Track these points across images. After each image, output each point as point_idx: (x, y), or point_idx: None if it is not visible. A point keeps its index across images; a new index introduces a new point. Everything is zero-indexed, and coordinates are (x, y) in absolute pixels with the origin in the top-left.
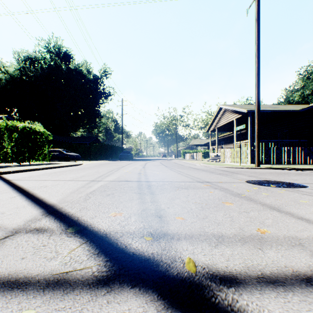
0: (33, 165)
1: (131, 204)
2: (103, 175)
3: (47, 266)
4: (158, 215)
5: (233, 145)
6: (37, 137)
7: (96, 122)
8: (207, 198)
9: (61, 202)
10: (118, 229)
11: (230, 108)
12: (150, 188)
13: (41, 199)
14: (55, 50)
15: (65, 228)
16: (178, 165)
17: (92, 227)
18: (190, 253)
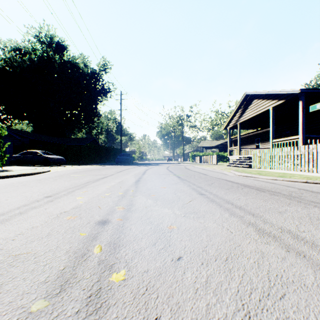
0: None
1: None
2: None
3: None
4: None
5: (255, 147)
6: None
7: (94, 122)
8: None
9: None
10: None
11: (265, 93)
12: None
13: None
14: (47, 39)
15: None
16: (198, 174)
17: None
18: None
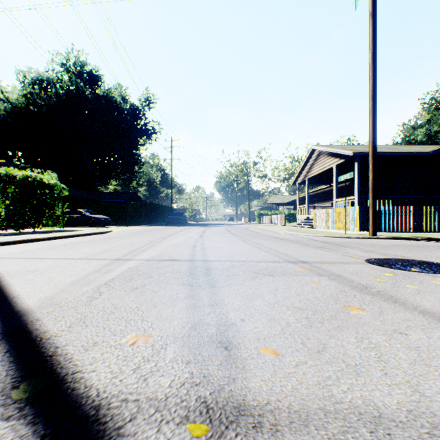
0: (38, 232)
1: (172, 310)
2: (137, 250)
3: None
4: (222, 341)
5: (330, 204)
6: (46, 191)
7: (135, 172)
8: (312, 296)
9: (43, 305)
10: (130, 389)
11: (328, 150)
12: (210, 274)
13: (10, 299)
14: (76, 68)
15: (11, 385)
16: (253, 233)
17: (73, 381)
18: None
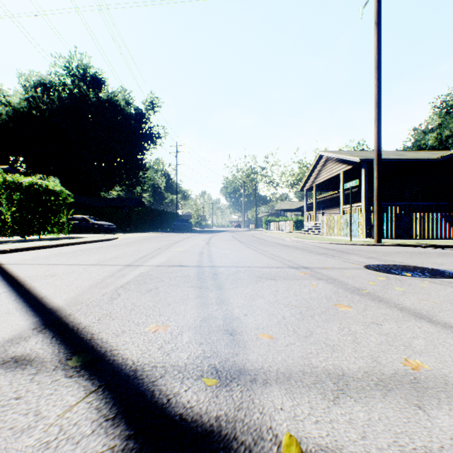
0: (44, 239)
1: (184, 307)
2: (145, 256)
3: (8, 452)
4: (228, 330)
5: (339, 211)
6: (51, 198)
7: (139, 177)
8: (308, 296)
9: (71, 303)
10: (157, 360)
11: (335, 156)
12: (217, 278)
13: (40, 299)
14: (79, 71)
15: (65, 357)
16: (259, 240)
17: (113, 355)
18: (288, 418)
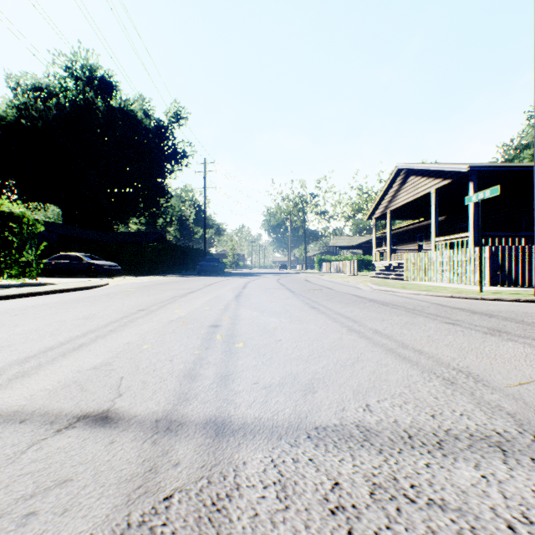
0: None
1: None
2: (67, 343)
3: None
4: None
5: (417, 247)
6: (5, 225)
7: (160, 206)
8: None
9: None
10: None
11: (424, 167)
12: None
13: None
14: (84, 73)
15: None
16: (320, 288)
17: None
18: None
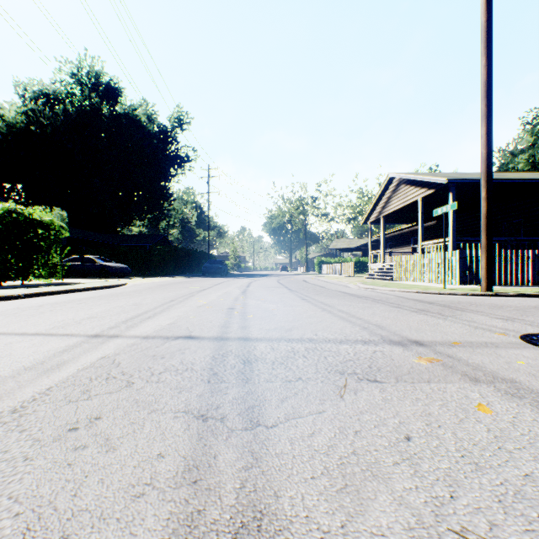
0: (22, 286)
1: None
2: (140, 316)
3: None
4: None
5: (411, 250)
6: (37, 231)
7: (164, 209)
8: (519, 473)
9: None
10: None
11: (411, 178)
12: (250, 377)
13: None
14: (90, 79)
15: None
16: (314, 287)
17: None
18: None
